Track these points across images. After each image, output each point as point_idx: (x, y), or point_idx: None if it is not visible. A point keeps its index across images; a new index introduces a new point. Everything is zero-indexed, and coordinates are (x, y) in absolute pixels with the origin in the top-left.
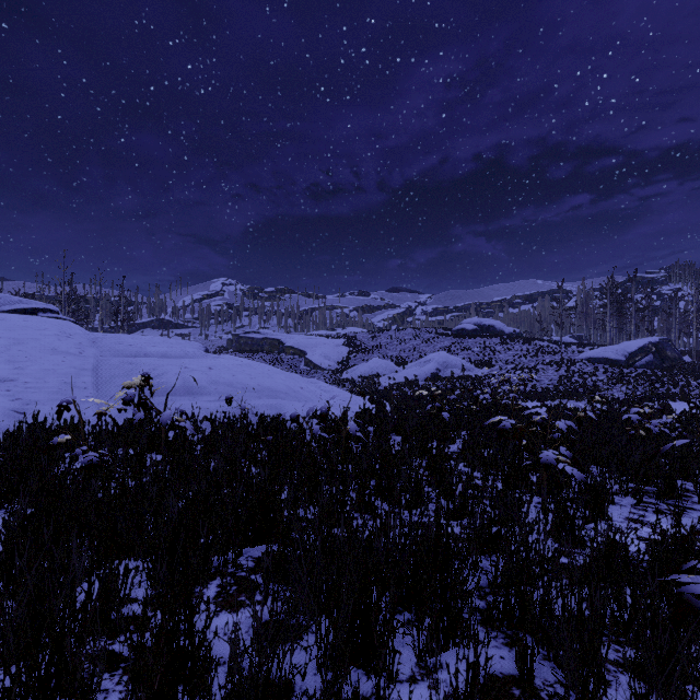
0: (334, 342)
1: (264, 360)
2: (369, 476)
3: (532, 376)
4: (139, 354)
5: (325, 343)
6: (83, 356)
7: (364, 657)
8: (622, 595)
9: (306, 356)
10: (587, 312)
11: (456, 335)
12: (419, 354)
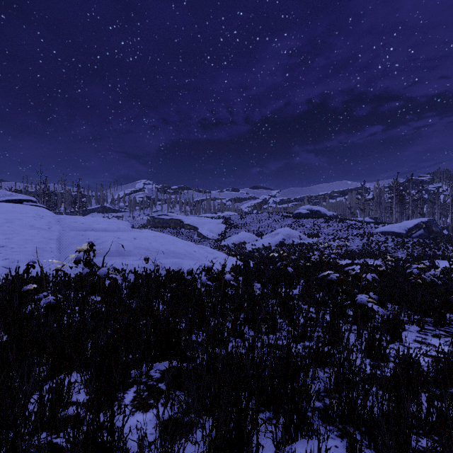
0: (216, 221)
1: (170, 233)
2: (239, 311)
3: (346, 244)
4: (88, 229)
5: (210, 222)
6: (51, 230)
7: (238, 448)
8: (418, 398)
9: (198, 230)
10: (380, 202)
11: (295, 216)
12: (271, 229)
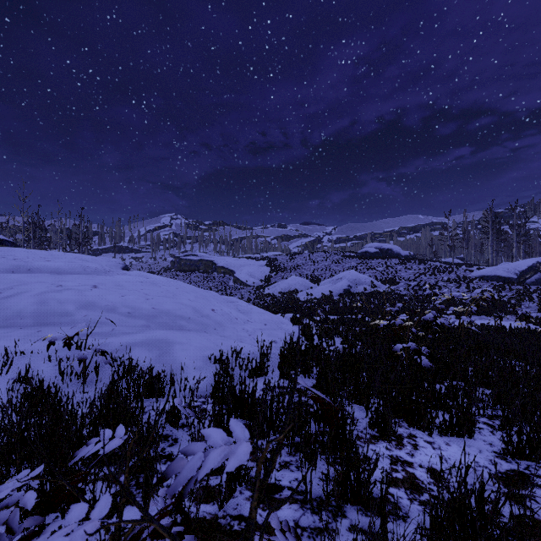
0: (258, 263)
1: (198, 278)
2: None
3: (491, 296)
4: (19, 270)
5: (250, 264)
6: None
7: None
8: None
9: (234, 274)
10: (468, 238)
11: (361, 257)
12: (330, 273)
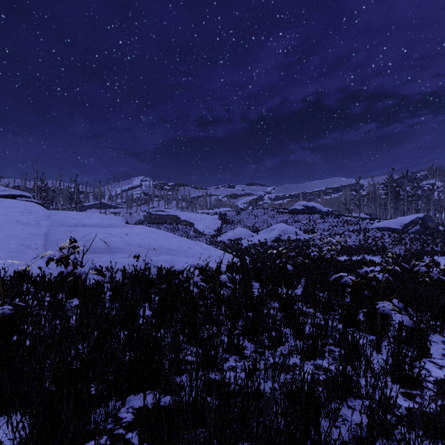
0: (212, 217)
1: (167, 229)
2: (237, 318)
3: (346, 240)
4: (79, 225)
5: (206, 218)
6: (38, 225)
7: None
8: None
9: (194, 226)
10: (375, 198)
11: (291, 212)
12: (267, 225)
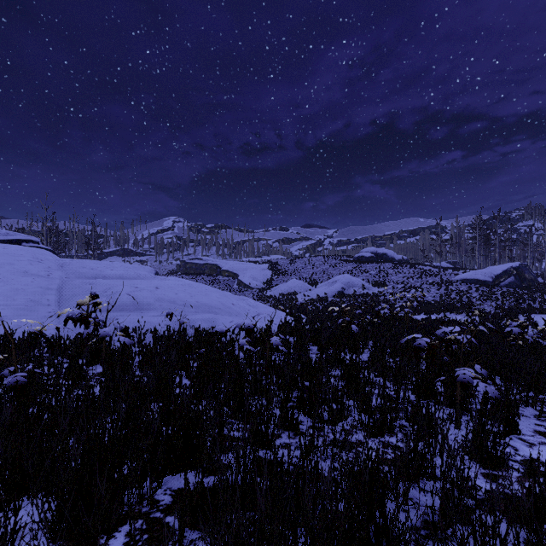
0: (260, 267)
1: (205, 281)
2: (290, 388)
3: (423, 294)
4: (99, 276)
5: (253, 268)
6: (50, 277)
7: None
8: None
9: (238, 277)
10: (460, 243)
11: (357, 261)
12: (328, 276)
